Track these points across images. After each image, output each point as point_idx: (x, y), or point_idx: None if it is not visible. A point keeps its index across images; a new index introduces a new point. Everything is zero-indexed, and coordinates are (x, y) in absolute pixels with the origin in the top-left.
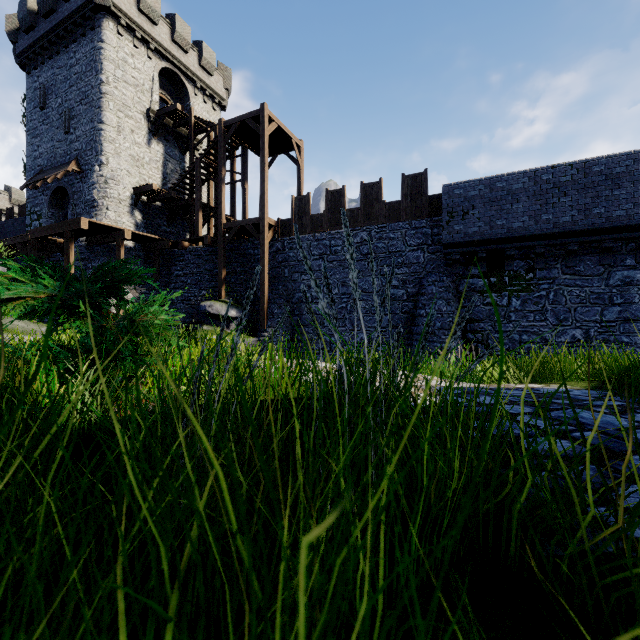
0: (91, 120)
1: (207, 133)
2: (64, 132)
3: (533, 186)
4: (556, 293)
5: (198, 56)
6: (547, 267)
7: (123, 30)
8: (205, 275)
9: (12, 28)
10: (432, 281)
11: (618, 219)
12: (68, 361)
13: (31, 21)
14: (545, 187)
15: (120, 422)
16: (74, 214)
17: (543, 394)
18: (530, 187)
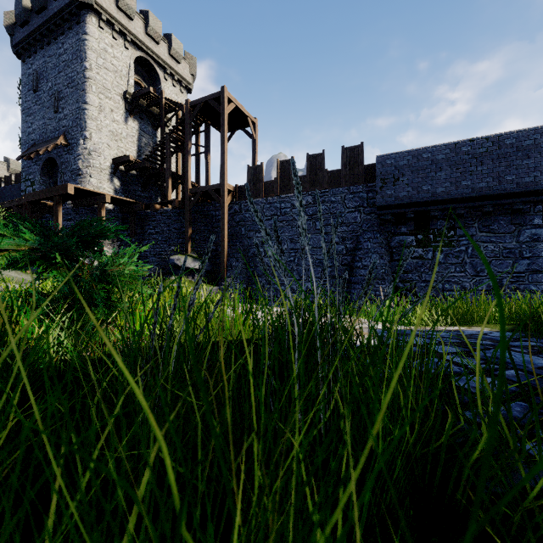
0: (77, 101)
1: (175, 112)
2: (54, 111)
3: (454, 157)
4: (474, 248)
5: (168, 47)
6: (466, 226)
7: (104, 24)
8: (174, 233)
9: (9, 23)
10: (367, 238)
11: (527, 185)
12: (47, 307)
13: (26, 17)
14: (464, 157)
15: (93, 361)
16: (62, 181)
17: (467, 335)
18: (451, 157)
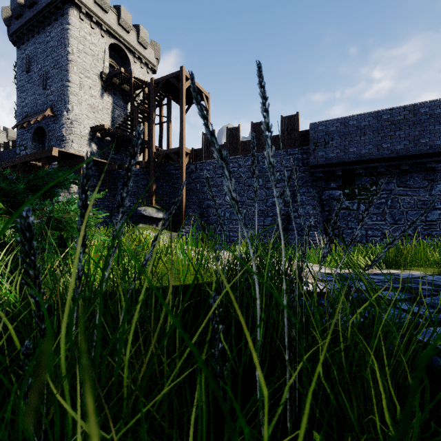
0: (61, 79)
1: (142, 89)
2: (42, 88)
3: (376, 123)
4: (392, 200)
5: (136, 35)
6: (386, 182)
7: (83, 16)
8: (141, 188)
9: (7, 16)
10: (302, 192)
11: (439, 146)
12: None
13: (20, 11)
14: (385, 124)
15: None
16: (49, 146)
17: (405, 279)
18: (374, 124)
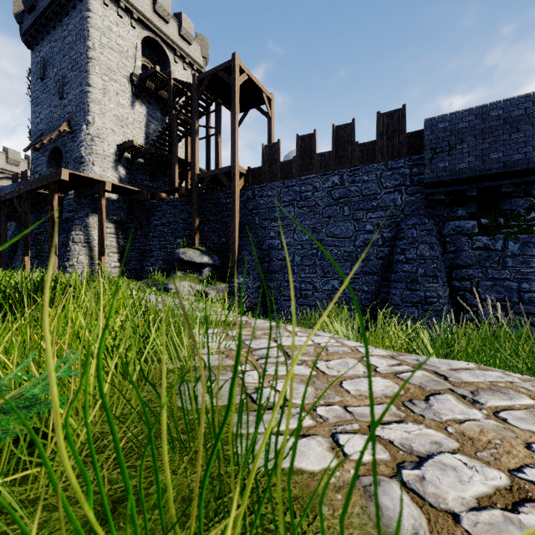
0: (80, 84)
1: (184, 93)
2: (59, 98)
3: None
4: None
5: (178, 26)
6: None
7: (108, 1)
8: (180, 224)
9: (18, 11)
10: (412, 224)
11: None
12: None
13: (32, 1)
14: None
15: None
16: None
17: None
18: (534, 112)
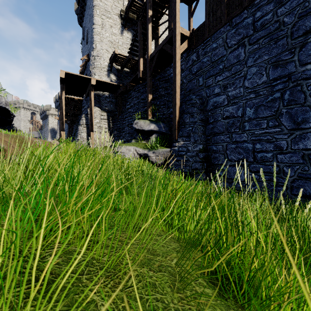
0: (91, 27)
1: None
2: (86, 44)
3: None
4: None
5: None
6: None
7: None
8: (140, 103)
9: (76, 8)
10: None
11: None
12: None
13: None
14: None
15: None
16: None
17: None
18: None
